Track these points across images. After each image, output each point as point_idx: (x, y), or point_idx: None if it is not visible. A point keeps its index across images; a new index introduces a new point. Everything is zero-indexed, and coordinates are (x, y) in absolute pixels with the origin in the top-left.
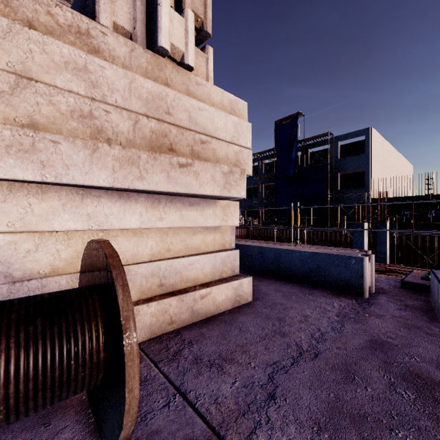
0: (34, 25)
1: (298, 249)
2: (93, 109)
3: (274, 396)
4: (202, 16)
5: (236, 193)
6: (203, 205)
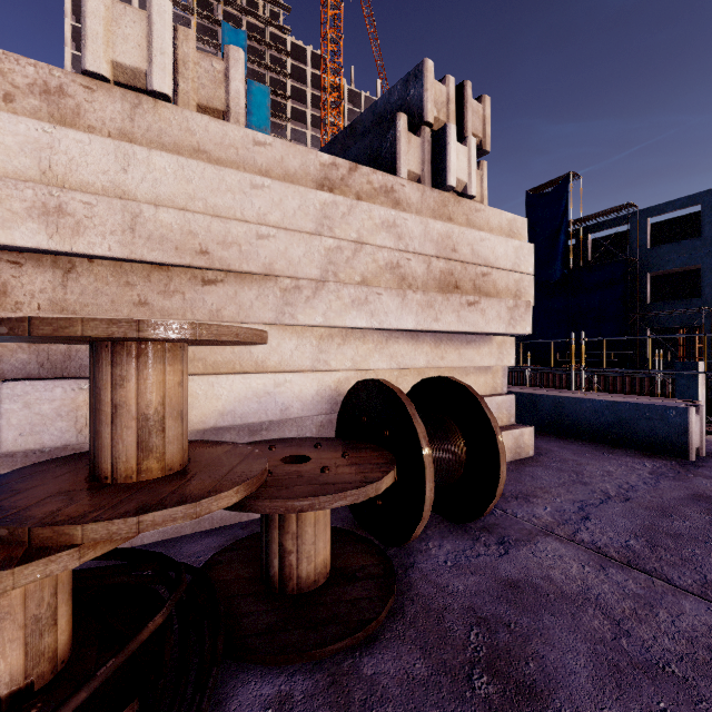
0: (360, 195)
1: (590, 397)
2: (399, 259)
3: (588, 518)
4: (481, 134)
5: (521, 329)
6: (479, 342)
